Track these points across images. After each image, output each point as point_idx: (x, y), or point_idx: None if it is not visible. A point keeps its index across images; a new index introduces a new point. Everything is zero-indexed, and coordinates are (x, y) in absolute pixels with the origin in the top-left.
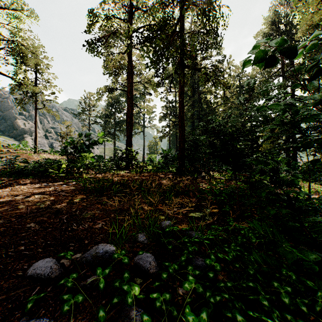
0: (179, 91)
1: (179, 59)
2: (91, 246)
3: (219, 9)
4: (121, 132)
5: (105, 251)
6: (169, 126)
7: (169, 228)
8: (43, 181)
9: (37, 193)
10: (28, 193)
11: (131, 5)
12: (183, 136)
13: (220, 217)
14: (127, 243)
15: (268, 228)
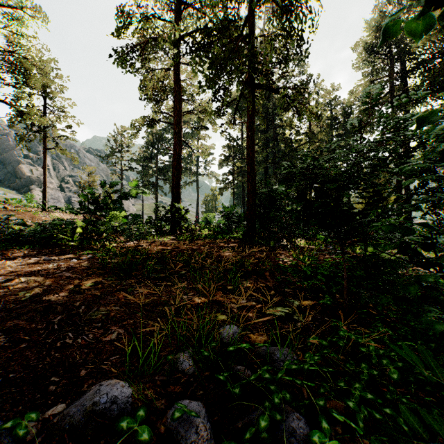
0: (247, 121)
1: (248, 75)
2: (89, 384)
3: (305, 4)
4: (165, 181)
5: (112, 399)
6: (233, 173)
7: (235, 346)
8: (45, 253)
9: (28, 273)
10: (13, 273)
11: (178, 1)
12: (253, 187)
13: (317, 316)
14: (157, 374)
15: (432, 360)
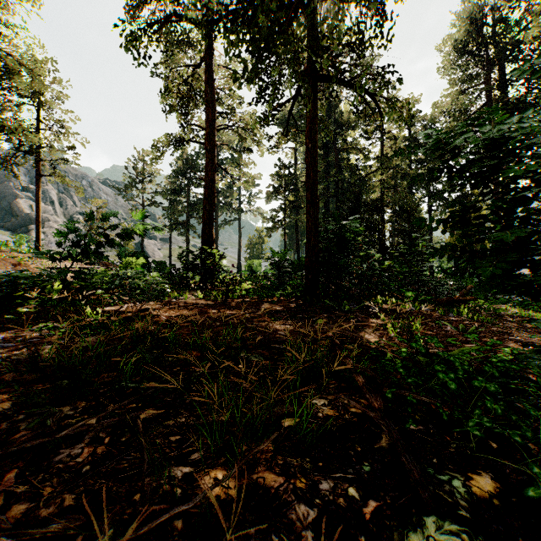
0: (307, 128)
1: (308, 61)
2: None
3: None
4: (198, 219)
5: None
6: (284, 208)
7: None
8: None
9: None
10: None
11: None
12: (315, 222)
13: None
14: None
15: None
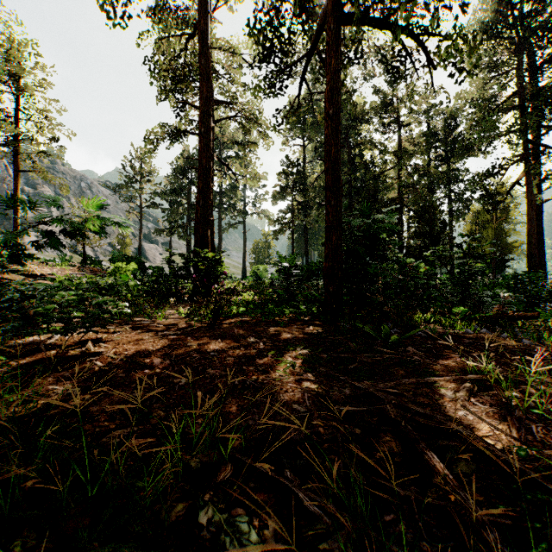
0: (326, 88)
1: None
2: None
3: None
4: None
5: None
6: (292, 209)
7: None
8: None
9: None
10: None
11: None
12: (338, 214)
13: None
14: None
15: None
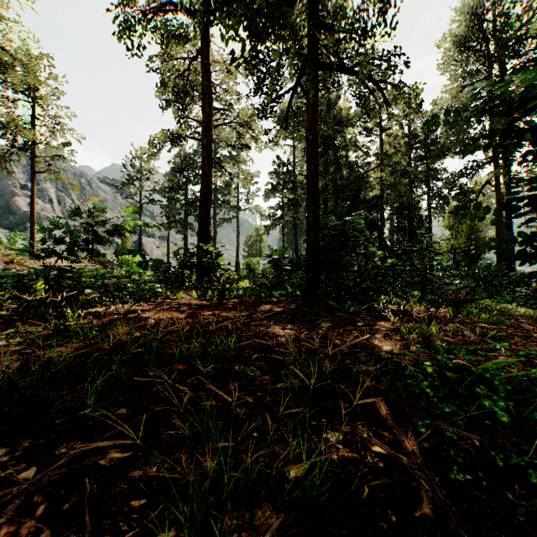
0: (307, 118)
1: (308, 48)
2: None
3: None
4: (196, 217)
5: None
6: (283, 206)
7: None
8: None
9: None
10: None
11: None
12: (316, 218)
13: None
14: None
15: None
